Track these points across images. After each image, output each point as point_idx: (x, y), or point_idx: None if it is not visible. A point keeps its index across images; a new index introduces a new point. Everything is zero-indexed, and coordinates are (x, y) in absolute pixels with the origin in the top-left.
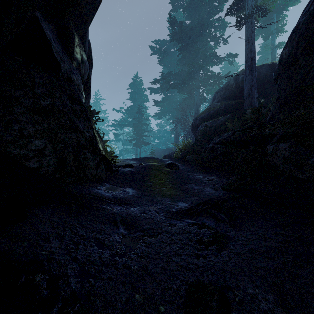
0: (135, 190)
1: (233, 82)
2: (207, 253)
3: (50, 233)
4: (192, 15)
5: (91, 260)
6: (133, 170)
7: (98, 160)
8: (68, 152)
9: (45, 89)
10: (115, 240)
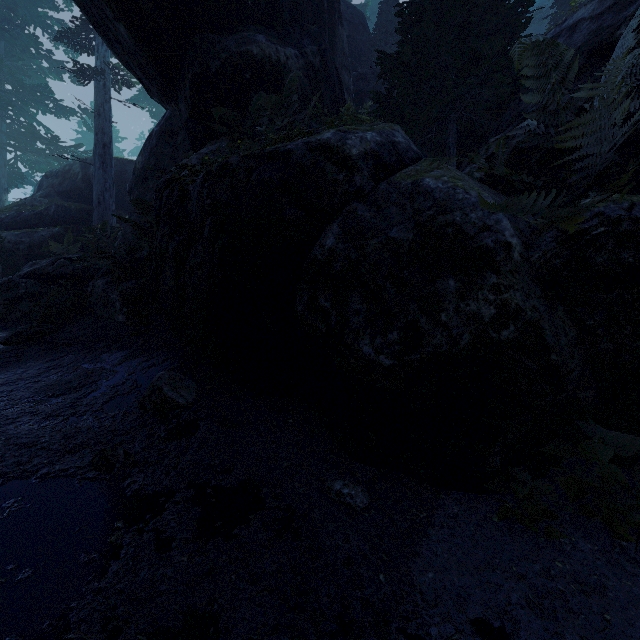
0: None
1: (80, 169)
2: None
3: None
4: None
5: None
6: None
7: None
8: None
9: None
10: None
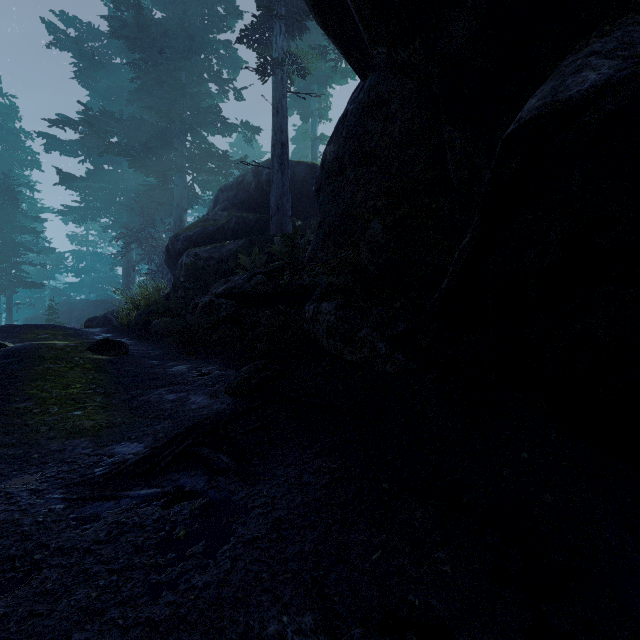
0: None
1: (253, 178)
2: (182, 570)
3: None
4: (169, 5)
5: None
6: None
7: None
8: None
9: None
10: None
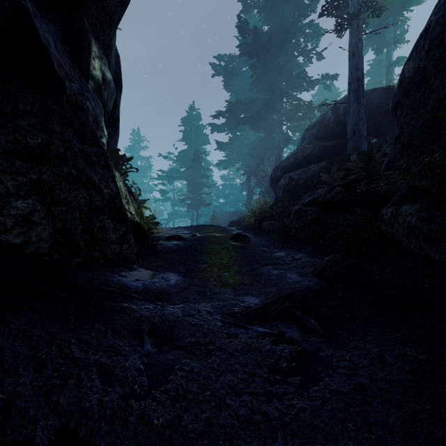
0: (180, 276)
1: (331, 114)
2: (285, 390)
3: (22, 358)
4: (272, 19)
5: (84, 409)
6: (181, 243)
7: (124, 230)
8: (74, 218)
9: (36, 119)
10: (133, 367)
